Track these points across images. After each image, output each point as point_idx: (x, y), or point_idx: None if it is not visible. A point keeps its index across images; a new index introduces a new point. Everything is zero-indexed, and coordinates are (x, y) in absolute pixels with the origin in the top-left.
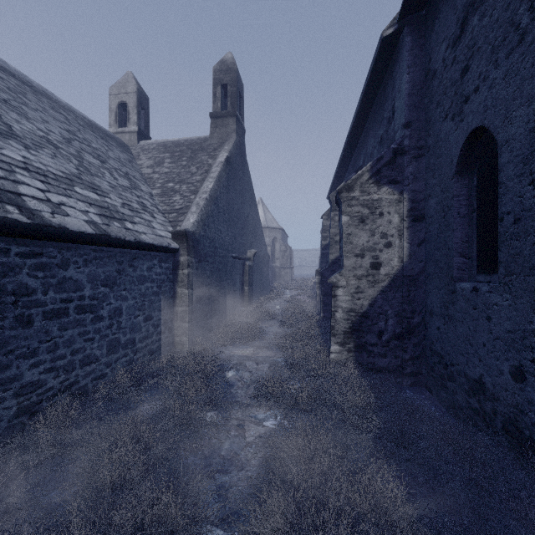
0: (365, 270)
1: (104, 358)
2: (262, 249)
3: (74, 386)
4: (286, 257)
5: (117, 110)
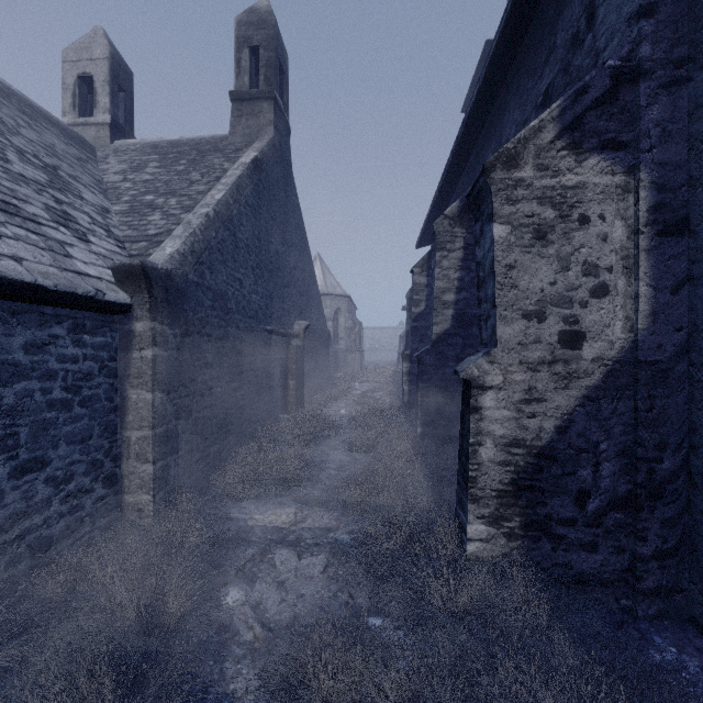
0: (548, 349)
1: None
2: (319, 322)
3: None
4: (354, 337)
5: (76, 88)
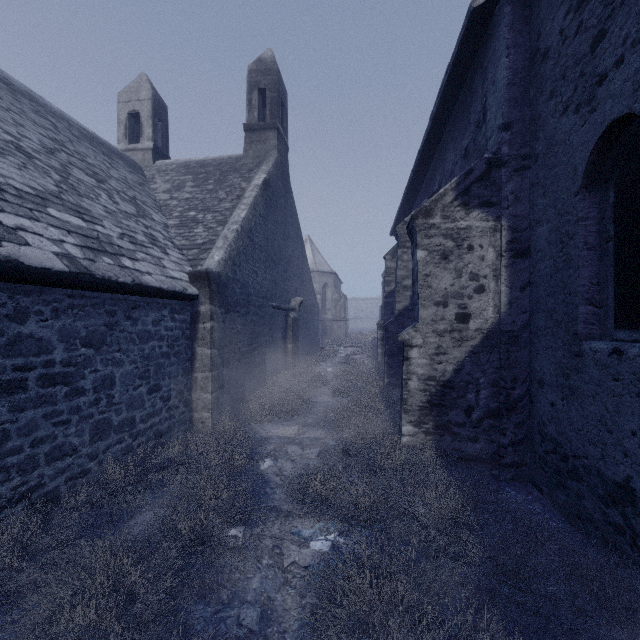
0: (449, 323)
1: (87, 447)
2: (310, 297)
3: (37, 492)
4: (339, 308)
5: (127, 122)
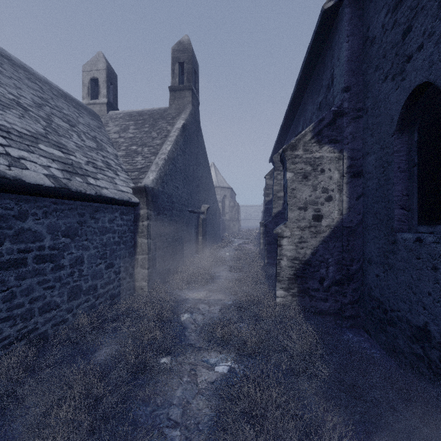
0: (308, 222)
1: (65, 304)
2: (214, 204)
3: (33, 333)
4: (234, 212)
5: (89, 85)
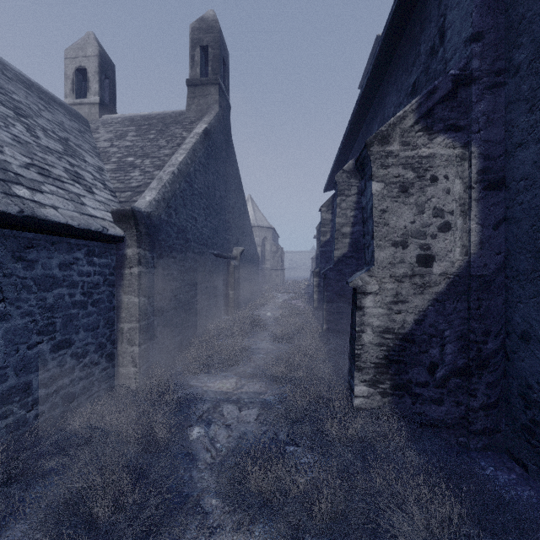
0: (409, 267)
1: None
2: (251, 247)
3: None
4: (277, 258)
5: (74, 77)
